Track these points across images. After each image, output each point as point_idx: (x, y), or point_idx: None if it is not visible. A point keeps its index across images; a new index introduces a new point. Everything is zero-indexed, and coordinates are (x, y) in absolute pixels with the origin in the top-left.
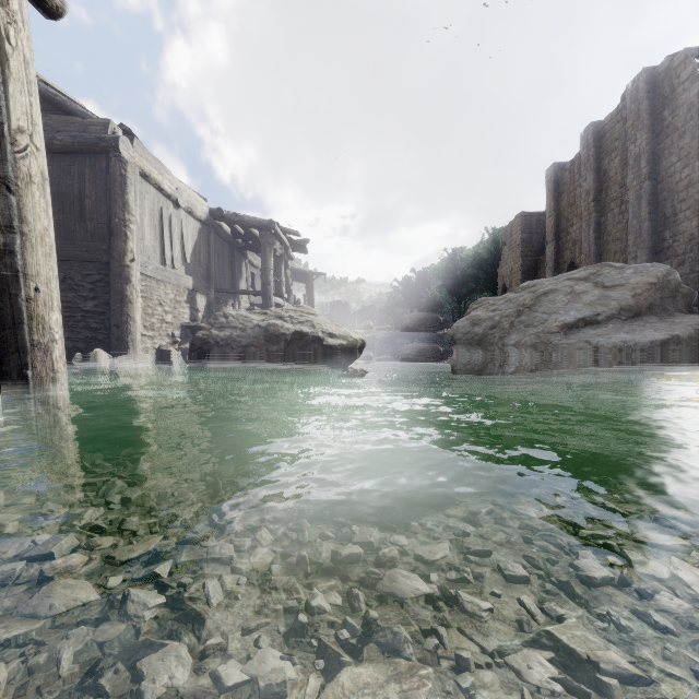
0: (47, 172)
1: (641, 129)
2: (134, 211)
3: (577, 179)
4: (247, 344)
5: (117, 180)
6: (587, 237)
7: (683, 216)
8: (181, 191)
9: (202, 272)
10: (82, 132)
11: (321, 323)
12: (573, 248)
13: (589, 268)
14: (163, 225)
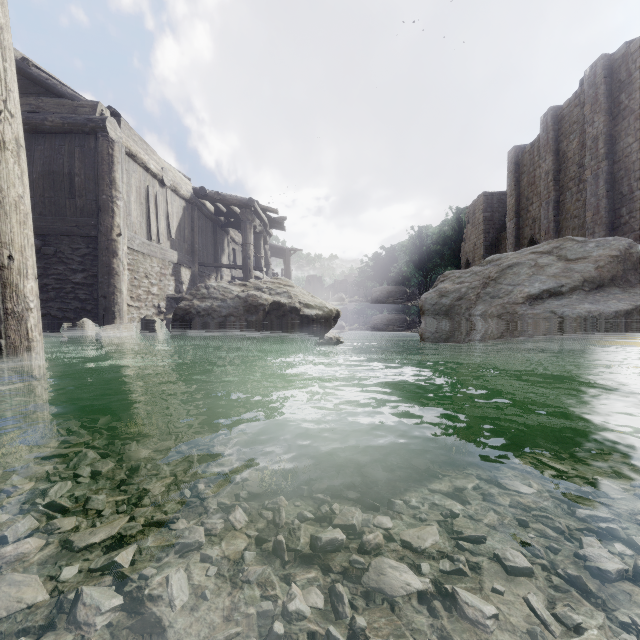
0: (22, 139)
1: (599, 112)
2: (121, 188)
3: (536, 161)
4: (227, 314)
5: (104, 159)
6: (546, 214)
7: (639, 194)
8: (167, 171)
9: (186, 247)
10: (72, 114)
11: (298, 294)
12: (533, 225)
13: (552, 242)
14: (149, 202)
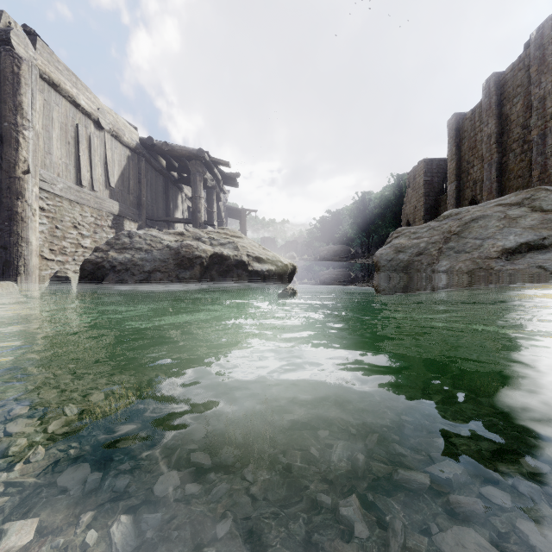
0: None
1: (546, 72)
2: (30, 115)
3: (478, 126)
4: (151, 269)
5: (7, 78)
6: (488, 176)
7: None
8: (104, 112)
9: (132, 199)
10: None
11: (247, 246)
12: (474, 186)
13: (520, 193)
14: (78, 143)
